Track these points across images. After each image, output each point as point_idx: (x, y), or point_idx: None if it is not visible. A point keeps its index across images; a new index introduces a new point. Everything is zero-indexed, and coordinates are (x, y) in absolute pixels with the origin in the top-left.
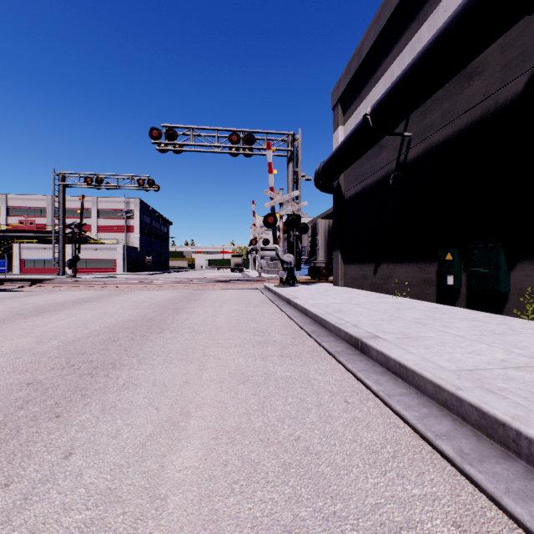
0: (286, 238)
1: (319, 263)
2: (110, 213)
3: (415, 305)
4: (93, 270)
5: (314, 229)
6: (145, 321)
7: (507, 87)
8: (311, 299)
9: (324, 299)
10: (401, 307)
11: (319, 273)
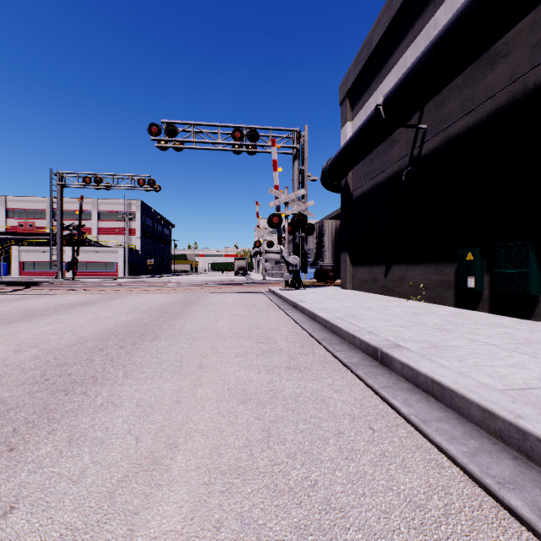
0: (291, 240)
1: (325, 265)
2: (111, 215)
3: (433, 310)
4: (93, 273)
5: (320, 230)
6: (139, 327)
7: (538, 68)
8: (319, 302)
9: (332, 302)
10: (418, 311)
11: (326, 276)
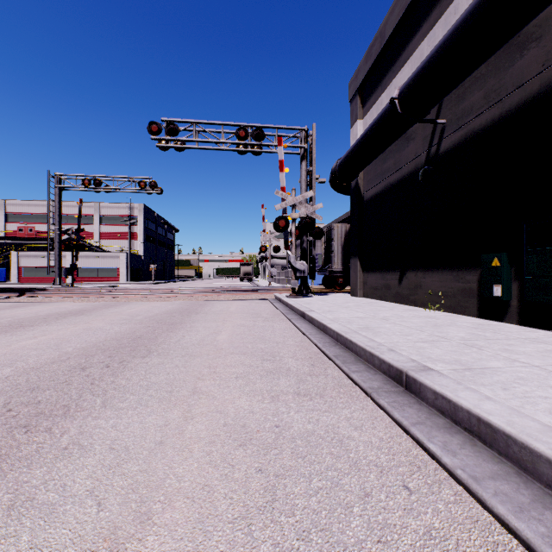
0: (298, 245)
1: (334, 271)
2: (113, 219)
3: (455, 321)
4: (94, 279)
5: (329, 234)
6: (132, 340)
7: None
8: (329, 312)
9: (344, 312)
10: (439, 323)
11: (335, 282)
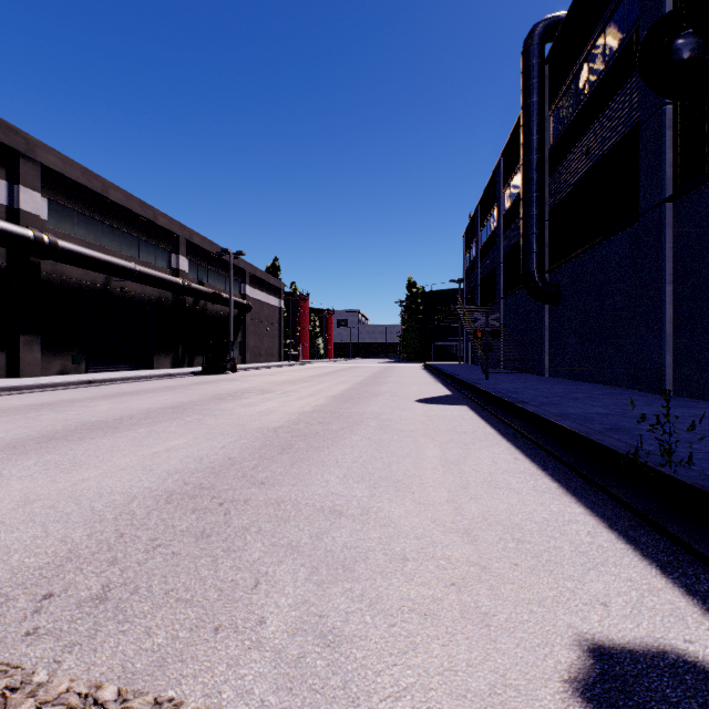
0: None
1: None
2: None
3: None
4: None
5: None
6: (116, 396)
7: None
8: None
9: None
10: None
11: None
